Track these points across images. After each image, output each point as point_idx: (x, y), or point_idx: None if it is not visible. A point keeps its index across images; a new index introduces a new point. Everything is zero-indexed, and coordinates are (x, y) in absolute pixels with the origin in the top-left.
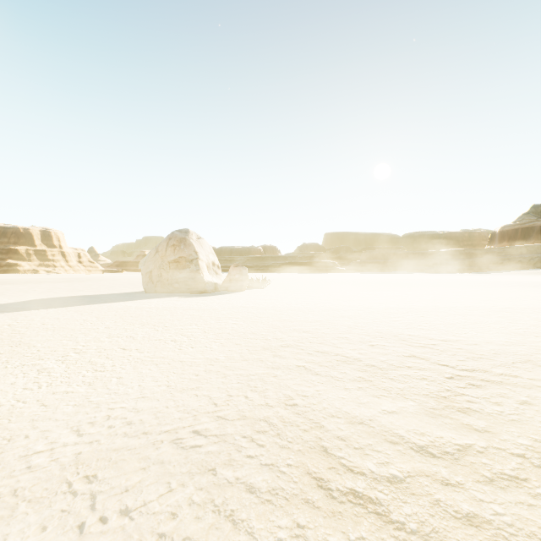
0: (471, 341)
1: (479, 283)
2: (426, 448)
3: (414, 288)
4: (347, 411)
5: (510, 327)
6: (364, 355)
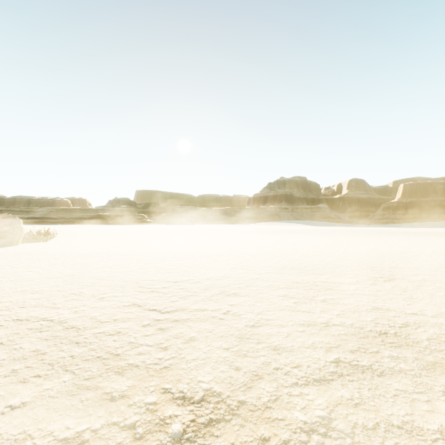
0: (197, 280)
1: (238, 231)
2: None
3: (194, 236)
4: None
5: (232, 263)
6: (78, 313)
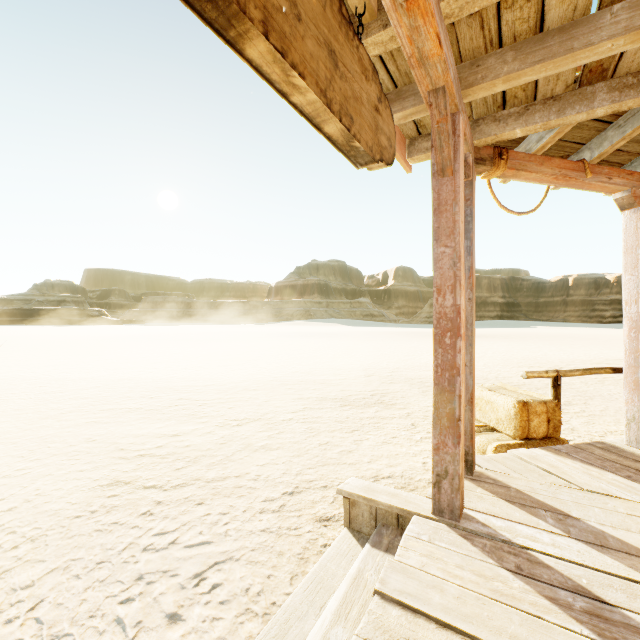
0: (222, 384)
1: (255, 335)
2: (177, 434)
3: (198, 343)
4: (134, 433)
5: (250, 371)
6: (145, 405)
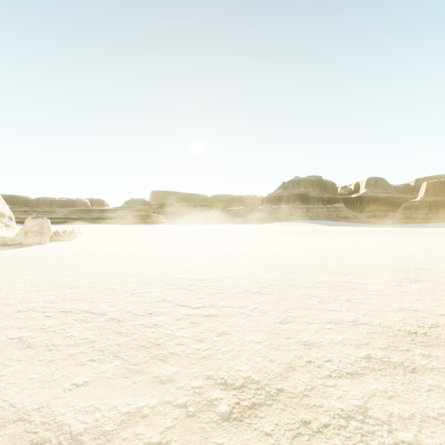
0: (219, 278)
1: (252, 231)
2: (81, 436)
3: (210, 236)
4: (16, 402)
5: (251, 263)
6: (115, 307)
